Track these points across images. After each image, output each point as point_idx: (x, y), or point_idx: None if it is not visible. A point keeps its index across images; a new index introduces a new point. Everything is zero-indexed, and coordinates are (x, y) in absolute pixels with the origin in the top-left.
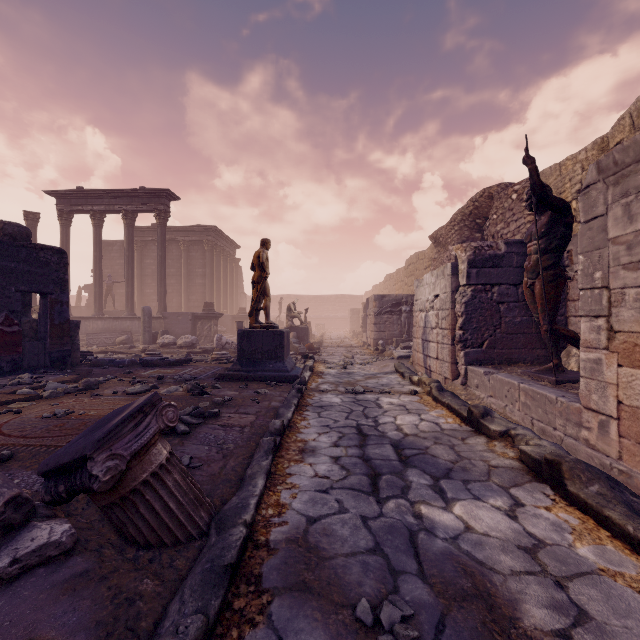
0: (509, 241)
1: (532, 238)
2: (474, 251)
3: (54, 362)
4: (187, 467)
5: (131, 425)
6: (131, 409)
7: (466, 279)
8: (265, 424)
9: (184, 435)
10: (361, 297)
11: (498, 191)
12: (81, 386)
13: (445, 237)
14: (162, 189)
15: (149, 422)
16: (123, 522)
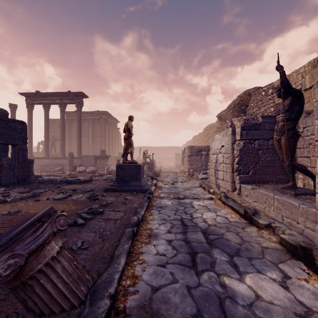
0: (264, 116)
1: (280, 113)
2: (244, 121)
3: (19, 181)
4: (79, 248)
5: (31, 231)
6: (31, 220)
7: (240, 136)
8: (129, 218)
9: (81, 226)
10: (180, 147)
11: (253, 91)
12: (30, 195)
13: (225, 116)
14: (79, 92)
15: (45, 228)
16: (24, 299)
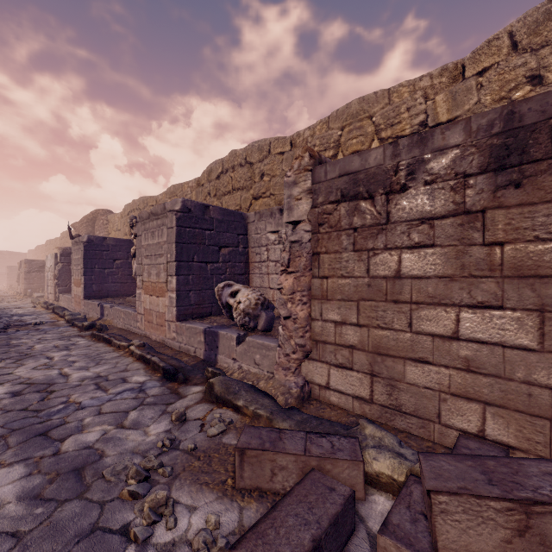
0: None
1: None
2: (63, 250)
3: None
4: None
5: None
6: None
7: (60, 261)
8: None
9: None
10: (24, 254)
11: (101, 214)
12: None
13: (79, 229)
14: None
15: None
16: None
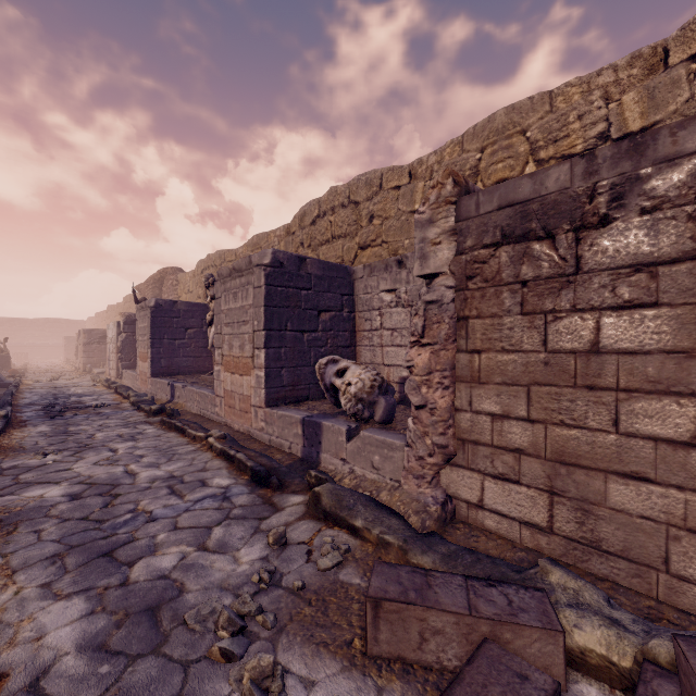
0: None
1: None
2: (127, 317)
3: None
4: None
5: None
6: None
7: (123, 330)
8: None
9: None
10: (83, 322)
11: (170, 273)
12: None
13: (144, 291)
14: None
15: None
16: None
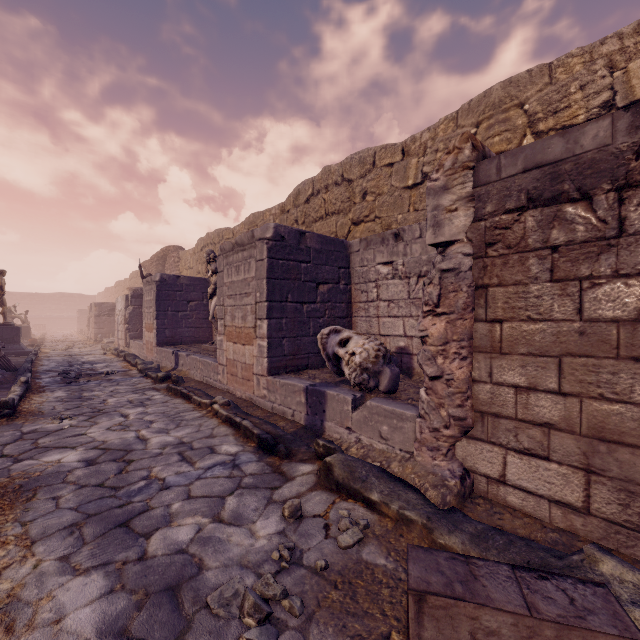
0: None
1: None
2: (134, 291)
3: None
4: None
5: None
6: None
7: (130, 303)
8: (20, 363)
9: None
10: (94, 297)
11: (172, 251)
12: None
13: (149, 268)
14: None
15: None
16: None
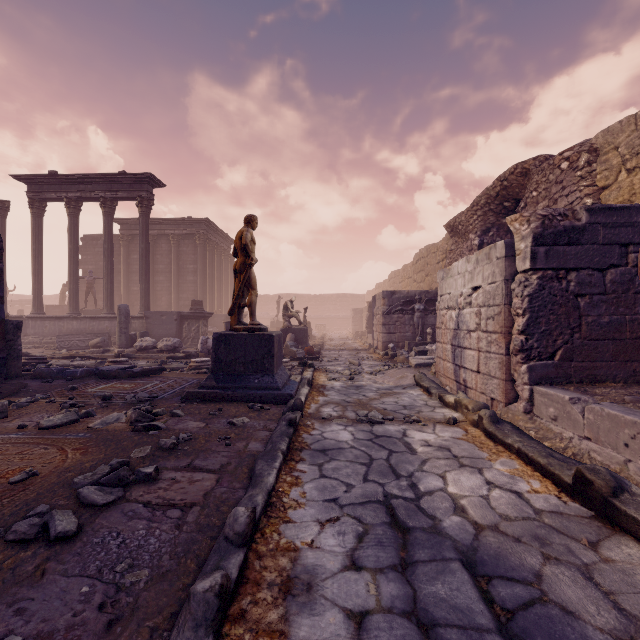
0: (592, 207)
1: None
2: (542, 221)
3: None
4: None
5: None
6: None
7: (530, 262)
8: (228, 498)
9: (62, 541)
10: (363, 296)
11: (536, 164)
12: None
13: (465, 224)
14: (144, 173)
15: None
16: None
